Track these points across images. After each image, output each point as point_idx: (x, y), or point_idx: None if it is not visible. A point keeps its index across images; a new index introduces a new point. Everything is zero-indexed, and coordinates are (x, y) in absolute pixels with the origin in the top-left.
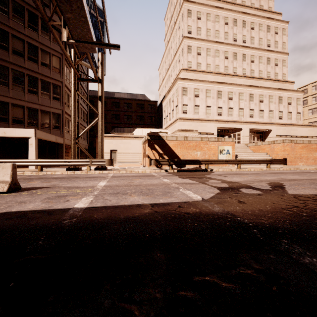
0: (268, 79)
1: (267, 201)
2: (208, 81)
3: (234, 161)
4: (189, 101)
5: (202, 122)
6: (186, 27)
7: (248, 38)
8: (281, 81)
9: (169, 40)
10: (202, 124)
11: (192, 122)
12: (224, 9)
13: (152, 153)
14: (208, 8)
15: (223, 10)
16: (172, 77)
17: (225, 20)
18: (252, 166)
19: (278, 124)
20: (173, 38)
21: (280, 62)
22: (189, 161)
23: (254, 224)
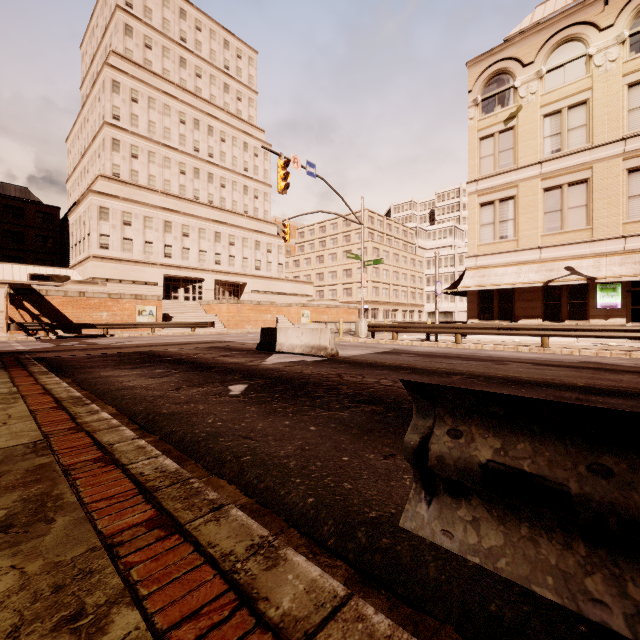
0: (244, 214)
1: (72, 347)
2: (149, 204)
3: (146, 325)
4: (114, 231)
5: (138, 265)
6: (110, 107)
7: (217, 153)
8: (260, 220)
9: (85, 104)
10: (137, 268)
11: (119, 264)
12: (179, 100)
13: (18, 314)
14: (151, 89)
15: (177, 101)
16: (89, 174)
17: (180, 116)
18: (187, 330)
19: (255, 276)
20: (90, 106)
21: (261, 195)
22: (77, 325)
23: (32, 351)
